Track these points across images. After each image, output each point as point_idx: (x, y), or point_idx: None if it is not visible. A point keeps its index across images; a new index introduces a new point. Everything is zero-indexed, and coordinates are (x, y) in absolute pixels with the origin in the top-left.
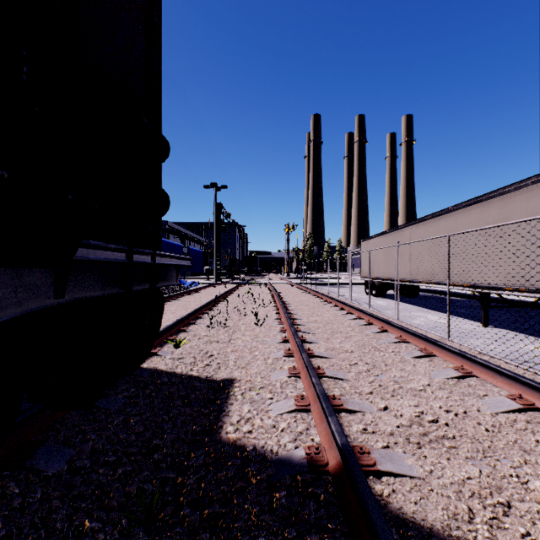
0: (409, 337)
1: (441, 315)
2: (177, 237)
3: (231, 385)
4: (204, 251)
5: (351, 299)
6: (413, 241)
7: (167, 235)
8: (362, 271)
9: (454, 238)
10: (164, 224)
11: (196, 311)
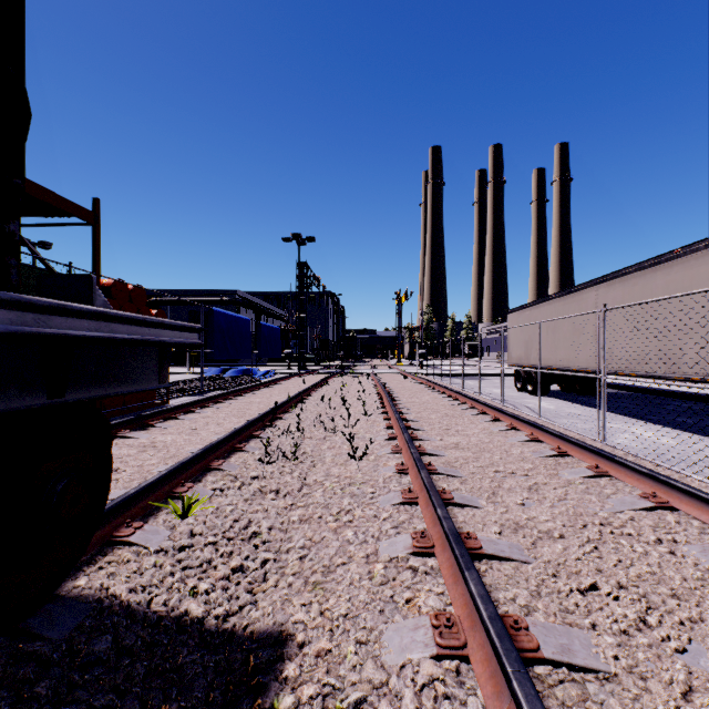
0: (676, 497)
1: (656, 428)
2: (251, 311)
3: (276, 668)
4: (284, 328)
5: (503, 401)
6: (643, 301)
7: (237, 309)
8: (510, 356)
9: (685, 301)
10: (232, 294)
11: (250, 424)
